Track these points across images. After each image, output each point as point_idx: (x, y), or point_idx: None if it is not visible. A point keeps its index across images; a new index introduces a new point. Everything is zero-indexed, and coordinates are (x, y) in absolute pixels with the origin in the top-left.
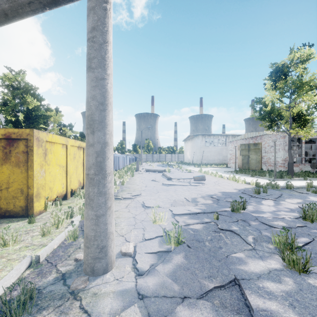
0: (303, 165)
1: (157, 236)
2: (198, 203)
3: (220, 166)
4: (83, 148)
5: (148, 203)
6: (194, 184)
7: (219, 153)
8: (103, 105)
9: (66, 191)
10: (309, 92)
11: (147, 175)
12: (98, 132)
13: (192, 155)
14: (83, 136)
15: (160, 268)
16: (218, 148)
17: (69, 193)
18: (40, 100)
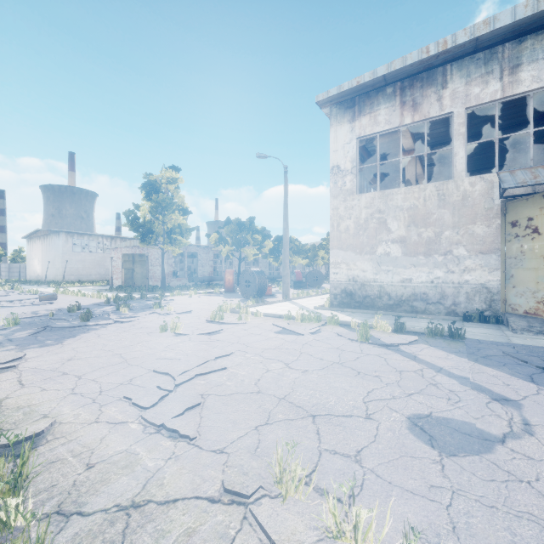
0: (185, 279)
1: None
2: (39, 314)
3: (98, 284)
4: None
5: None
6: (39, 304)
7: (100, 265)
8: None
9: None
10: (176, 213)
11: None
12: None
13: (46, 266)
14: None
15: (3, 332)
16: (98, 256)
17: None
18: None
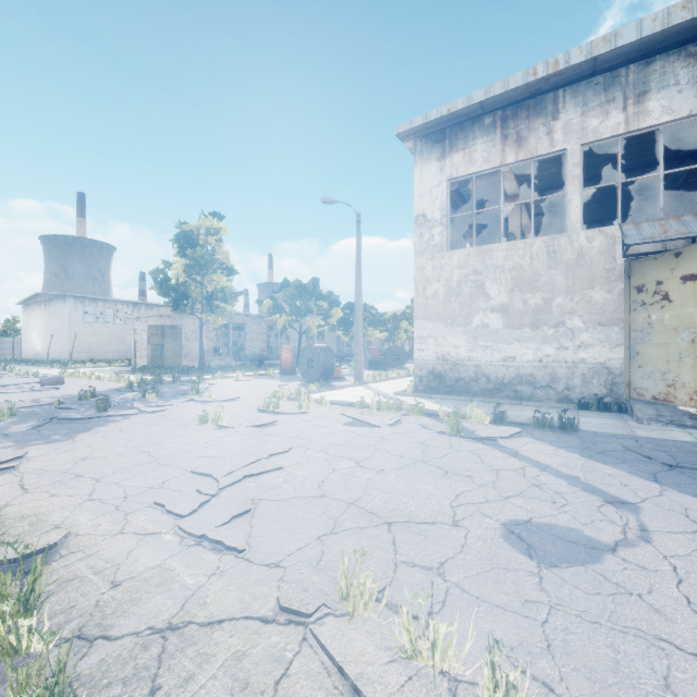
0: (230, 358)
1: None
2: (41, 402)
3: (116, 364)
4: None
5: None
6: (41, 390)
7: (119, 339)
8: None
9: None
10: (218, 273)
11: None
12: None
13: (48, 341)
14: None
15: None
16: (117, 328)
17: None
18: None
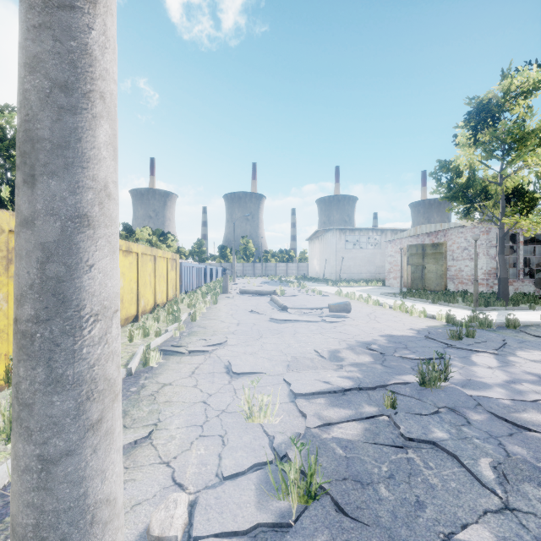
0: (520, 282)
1: (255, 463)
2: (343, 362)
3: (372, 284)
4: None
5: (240, 365)
6: (330, 320)
7: (370, 262)
8: (71, 92)
9: None
10: (539, 150)
11: (243, 300)
12: (51, 179)
13: (322, 264)
14: (130, 231)
15: None
16: (368, 252)
17: None
18: None
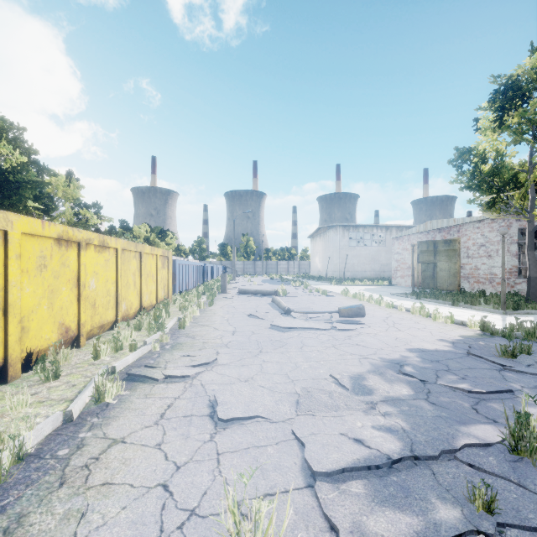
0: None
1: None
2: (373, 396)
3: (378, 283)
4: (79, 244)
5: (229, 403)
6: (343, 328)
7: (374, 260)
8: None
9: (4, 360)
10: None
11: (242, 301)
12: None
13: (325, 262)
14: (127, 228)
15: None
16: (372, 250)
17: (15, 365)
18: (28, 152)
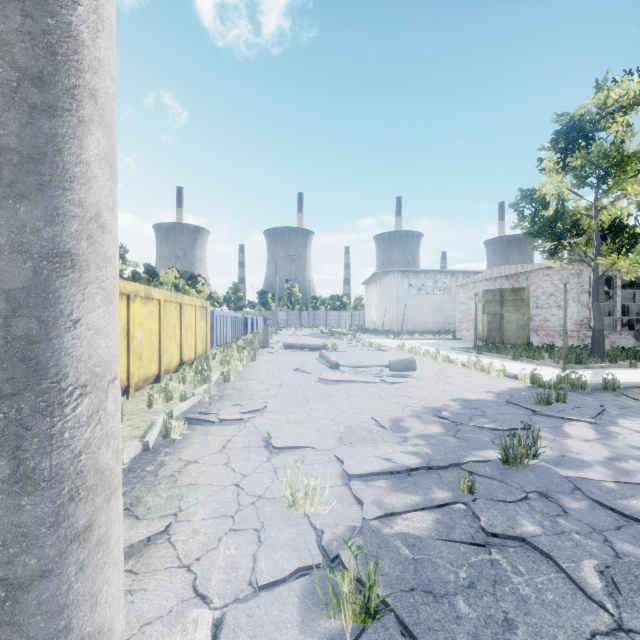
0: (617, 335)
1: (298, 567)
2: (407, 433)
3: (441, 337)
4: (128, 297)
5: (281, 437)
6: (391, 381)
7: (438, 310)
8: (48, 87)
9: None
10: None
11: (287, 356)
12: (19, 204)
13: (381, 313)
14: (152, 273)
15: None
16: (435, 299)
17: None
18: None
